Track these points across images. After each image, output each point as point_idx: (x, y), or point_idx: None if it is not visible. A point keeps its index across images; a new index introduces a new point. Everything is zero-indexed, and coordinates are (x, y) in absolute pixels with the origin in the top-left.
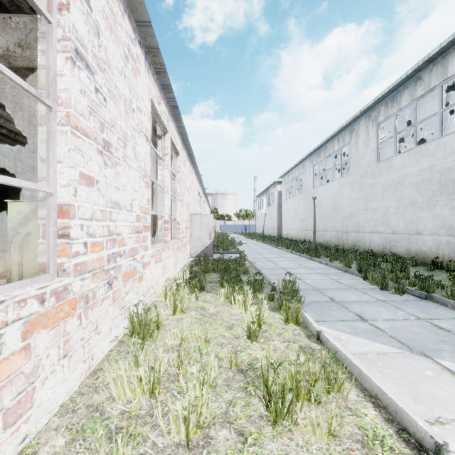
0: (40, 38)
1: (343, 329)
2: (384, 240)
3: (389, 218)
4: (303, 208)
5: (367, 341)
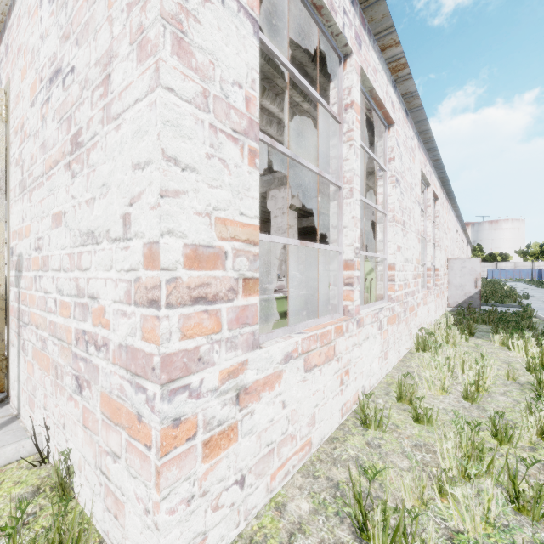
0: (379, 179)
1: None
2: None
3: None
4: None
5: None
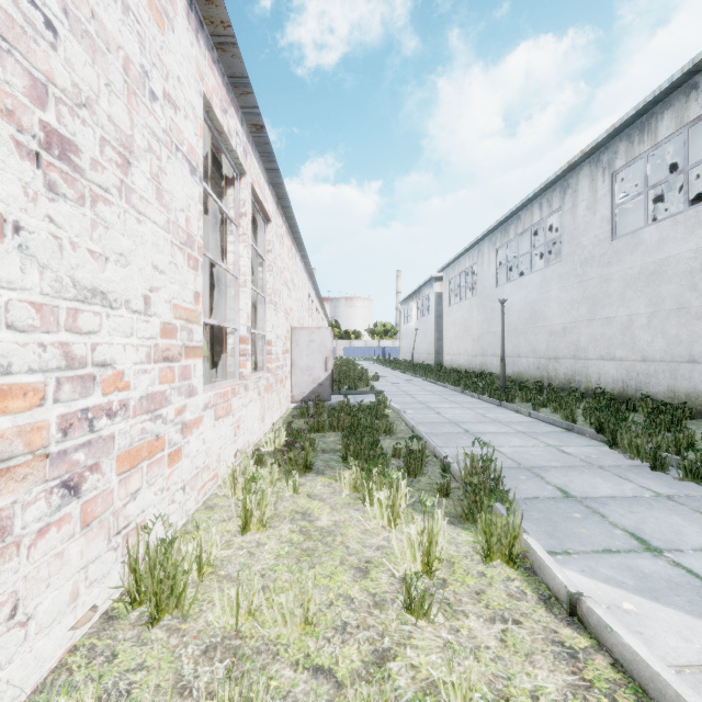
0: None
1: (617, 578)
2: (625, 373)
3: (636, 335)
4: (478, 320)
5: (692, 620)
